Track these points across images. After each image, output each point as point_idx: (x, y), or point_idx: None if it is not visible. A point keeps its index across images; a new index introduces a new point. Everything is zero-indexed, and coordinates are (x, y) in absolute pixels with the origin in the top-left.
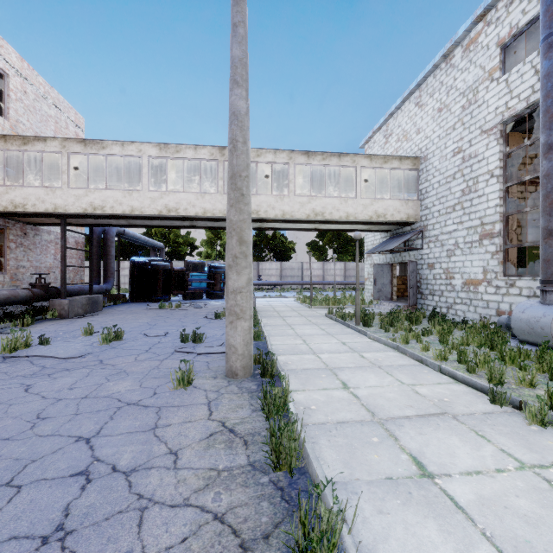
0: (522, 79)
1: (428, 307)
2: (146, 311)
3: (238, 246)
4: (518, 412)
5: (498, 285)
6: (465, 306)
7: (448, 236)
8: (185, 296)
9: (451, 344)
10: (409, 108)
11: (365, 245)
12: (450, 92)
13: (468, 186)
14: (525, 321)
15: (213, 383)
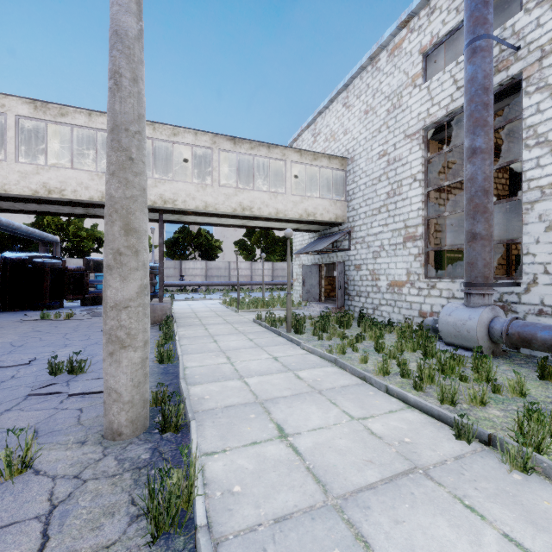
0: (442, 87)
1: (355, 308)
2: (18, 324)
3: (124, 237)
4: (489, 449)
5: (421, 287)
6: (390, 307)
7: (374, 238)
8: (84, 302)
9: (388, 352)
10: (336, 108)
11: (294, 245)
12: (376, 95)
13: (393, 189)
14: (452, 324)
15: (76, 456)
